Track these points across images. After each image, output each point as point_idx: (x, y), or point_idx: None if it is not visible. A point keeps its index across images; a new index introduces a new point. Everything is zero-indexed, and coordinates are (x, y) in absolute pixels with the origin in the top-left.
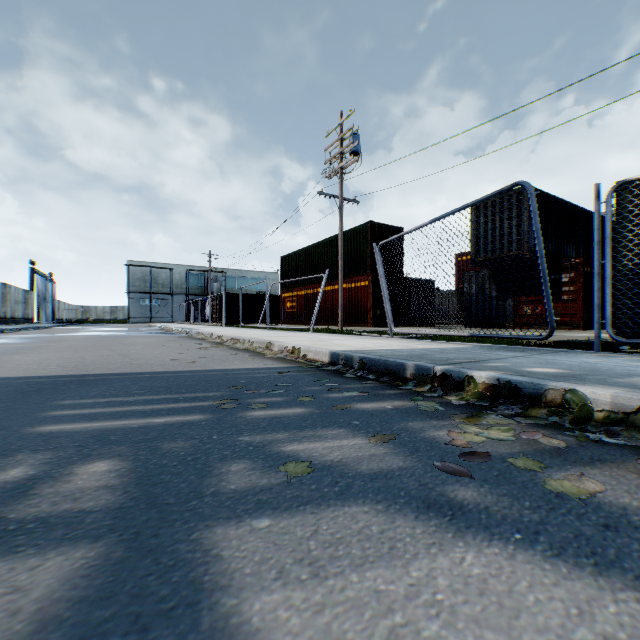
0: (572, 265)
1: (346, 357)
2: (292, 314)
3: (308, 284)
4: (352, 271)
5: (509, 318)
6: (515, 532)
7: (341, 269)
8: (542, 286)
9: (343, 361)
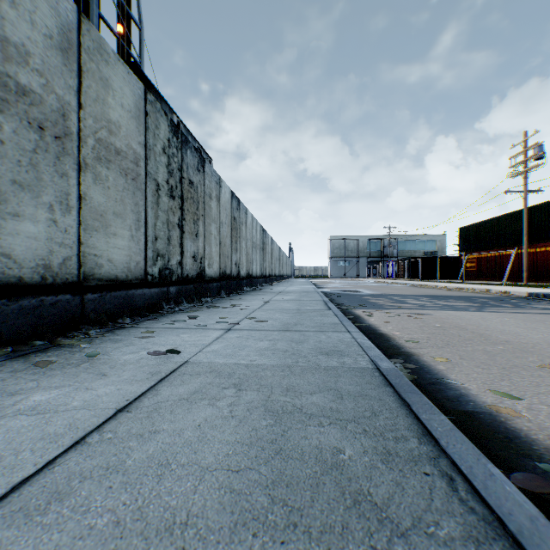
0: None
1: (535, 294)
2: (470, 272)
3: (487, 249)
4: (535, 239)
5: None
6: None
7: (525, 242)
8: None
9: (533, 295)
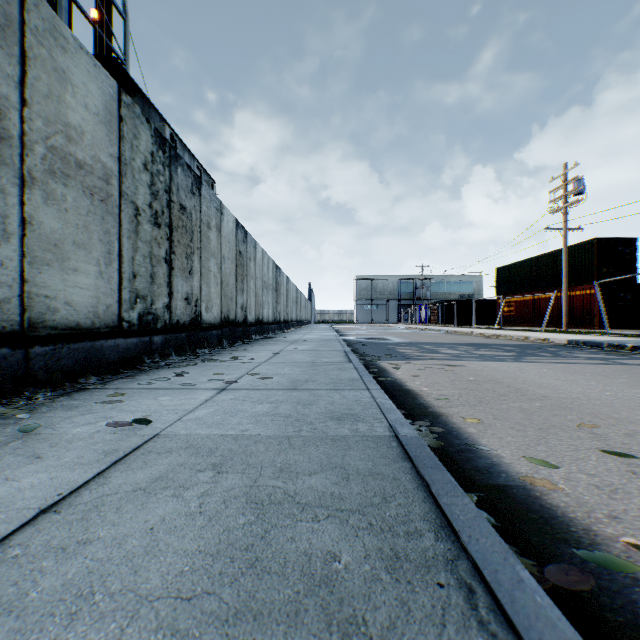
0: None
1: (575, 341)
2: (509, 317)
3: (526, 291)
4: (575, 281)
5: None
6: (605, 355)
7: (565, 284)
8: None
9: (573, 343)
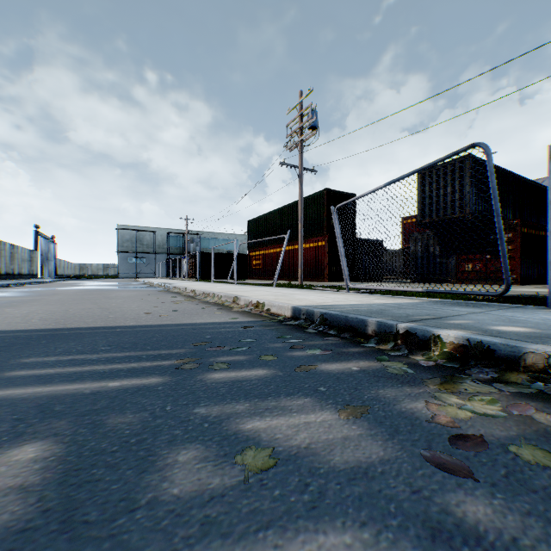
0: (510, 226)
1: (307, 312)
2: (258, 270)
3: (272, 244)
4: (310, 233)
5: (451, 274)
6: None
7: (301, 231)
8: (498, 244)
9: (304, 316)
